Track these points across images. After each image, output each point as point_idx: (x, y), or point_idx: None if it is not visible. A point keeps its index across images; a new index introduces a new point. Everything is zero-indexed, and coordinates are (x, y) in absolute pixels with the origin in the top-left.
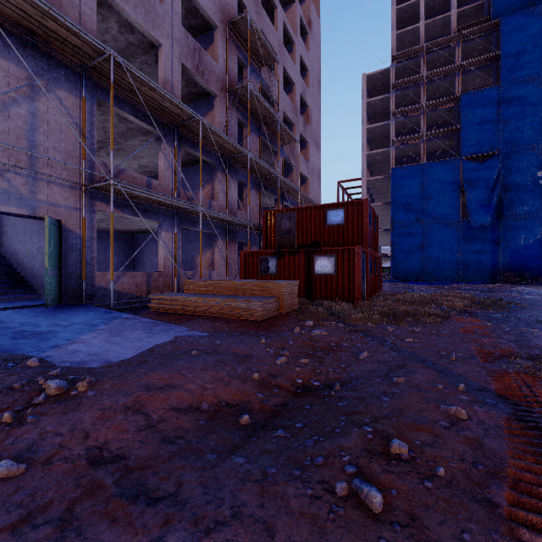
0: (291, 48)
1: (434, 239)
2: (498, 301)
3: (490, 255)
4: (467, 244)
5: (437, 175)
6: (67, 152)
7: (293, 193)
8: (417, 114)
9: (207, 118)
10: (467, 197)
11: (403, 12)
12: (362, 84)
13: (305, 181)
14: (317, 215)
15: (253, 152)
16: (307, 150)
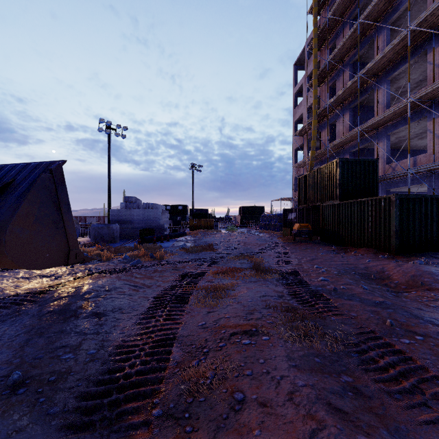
0: None
1: None
2: None
3: None
4: None
5: None
6: None
7: None
8: None
9: None
10: None
11: None
12: None
13: None
14: None
15: None
16: None
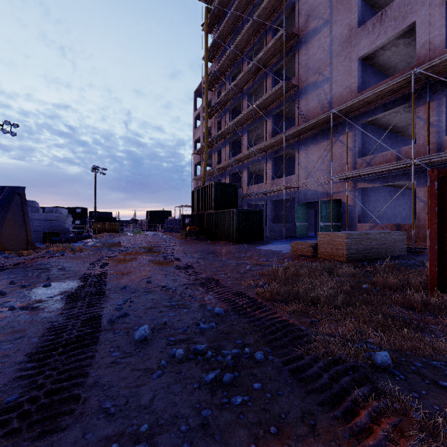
0: None
1: None
2: None
3: None
4: None
5: None
6: (343, 164)
7: None
8: None
9: None
10: None
11: None
12: None
13: None
14: None
15: None
16: None
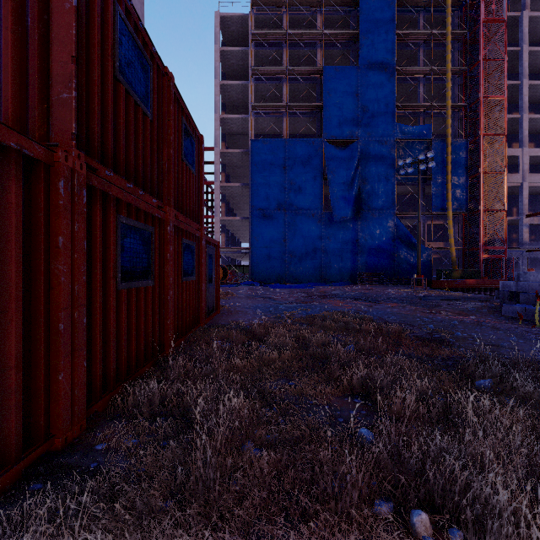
0: None
1: (296, 232)
2: None
3: (351, 252)
4: (329, 239)
5: (300, 156)
6: None
7: None
8: (278, 81)
9: None
10: (330, 186)
11: None
12: (216, 24)
13: None
14: None
15: None
16: None
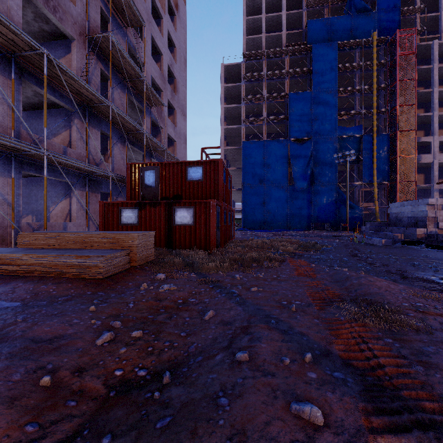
0: (160, 22)
1: (271, 197)
2: (315, 244)
3: (307, 210)
4: (292, 202)
5: (274, 150)
6: None
7: (161, 151)
8: (260, 103)
9: (64, 62)
10: (293, 168)
11: (251, 23)
12: (221, 71)
13: (173, 143)
14: (179, 171)
15: (119, 106)
16: (175, 116)
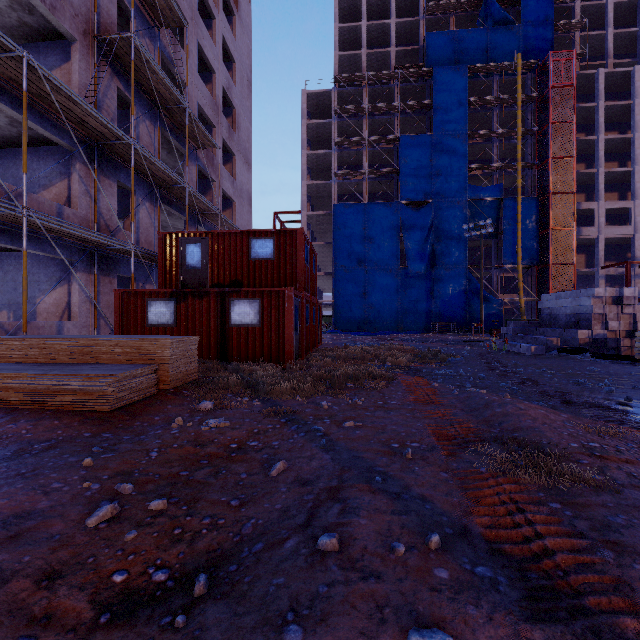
0: (211, 24)
1: (375, 286)
2: (438, 353)
3: (425, 304)
4: (405, 292)
5: (378, 218)
6: None
7: (212, 216)
8: (359, 148)
9: (59, 74)
10: (406, 244)
11: (346, 33)
12: (303, 101)
13: (231, 204)
14: (238, 244)
15: (147, 146)
16: (234, 164)
